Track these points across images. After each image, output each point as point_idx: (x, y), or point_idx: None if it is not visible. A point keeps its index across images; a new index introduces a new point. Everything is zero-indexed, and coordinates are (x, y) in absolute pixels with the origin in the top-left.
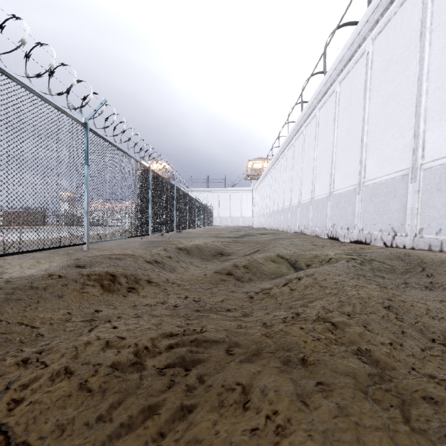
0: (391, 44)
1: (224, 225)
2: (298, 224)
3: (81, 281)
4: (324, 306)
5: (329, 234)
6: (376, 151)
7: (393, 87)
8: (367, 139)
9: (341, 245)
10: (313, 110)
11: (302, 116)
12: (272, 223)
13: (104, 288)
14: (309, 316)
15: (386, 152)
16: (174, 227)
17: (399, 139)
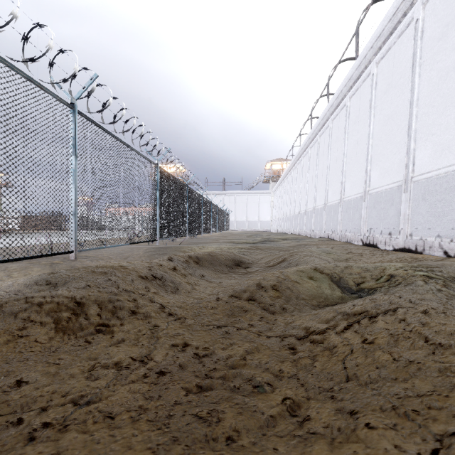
0: (452, 2)
1: (241, 229)
2: (324, 229)
3: (24, 315)
4: None
5: (365, 240)
6: (430, 138)
7: None
8: (416, 124)
9: (384, 254)
10: (342, 100)
11: (329, 107)
12: (293, 227)
13: (58, 326)
14: None
15: (445, 139)
16: (187, 232)
17: None
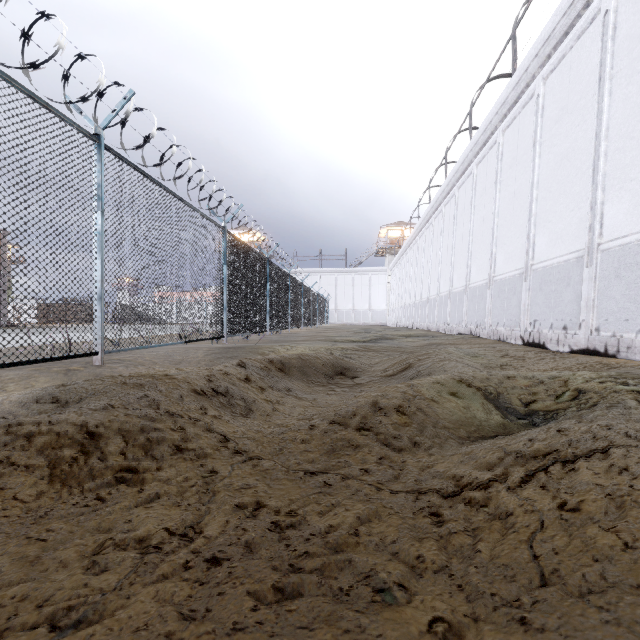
0: None
1: (345, 323)
2: (465, 321)
3: (1, 453)
4: None
5: (526, 337)
6: (628, 186)
7: None
8: (606, 166)
9: (556, 357)
10: (491, 134)
11: (472, 146)
12: (419, 319)
13: (54, 473)
14: None
15: None
16: (267, 325)
17: None
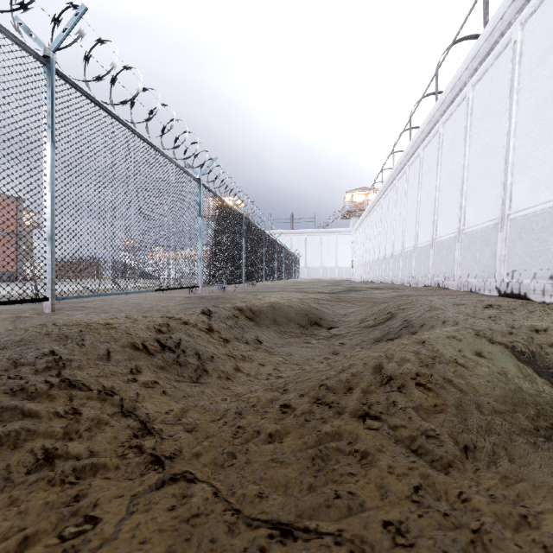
0: None
1: (314, 278)
2: (432, 274)
3: None
4: None
5: (503, 288)
6: None
7: None
8: None
9: (548, 308)
10: (460, 91)
11: (439, 105)
12: (384, 274)
13: None
14: None
15: None
16: (243, 277)
17: None
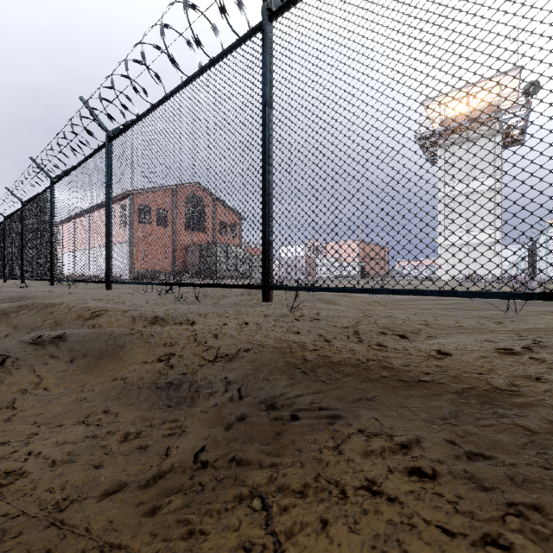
0: None
1: None
2: None
3: None
4: None
5: None
6: None
7: None
8: None
9: None
10: None
11: None
12: None
13: None
14: None
15: None
16: None
17: None
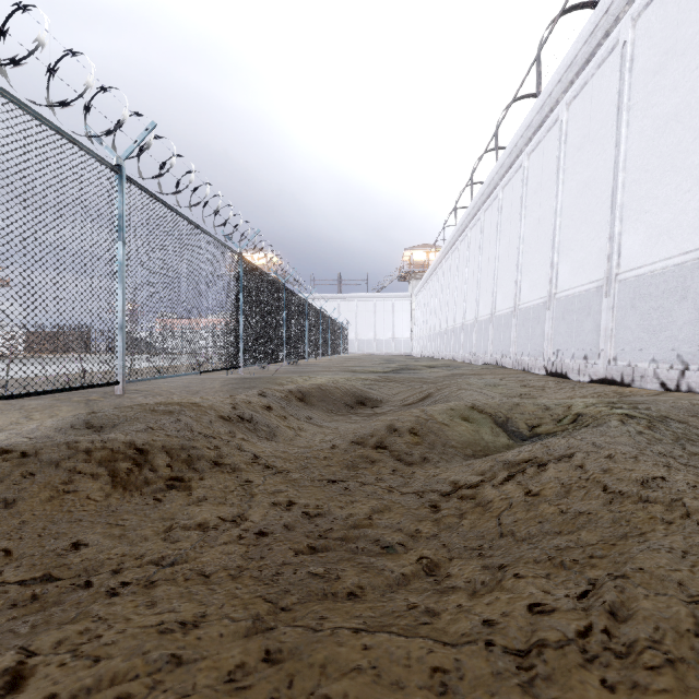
0: (674, 20)
1: (366, 353)
2: (491, 351)
3: (68, 464)
4: (682, 580)
5: (550, 367)
6: (643, 217)
7: (677, 98)
8: (623, 197)
9: (576, 387)
10: (517, 157)
11: (498, 168)
12: (445, 349)
13: (115, 480)
14: (666, 632)
15: (663, 218)
16: (284, 355)
17: (692, 191)
